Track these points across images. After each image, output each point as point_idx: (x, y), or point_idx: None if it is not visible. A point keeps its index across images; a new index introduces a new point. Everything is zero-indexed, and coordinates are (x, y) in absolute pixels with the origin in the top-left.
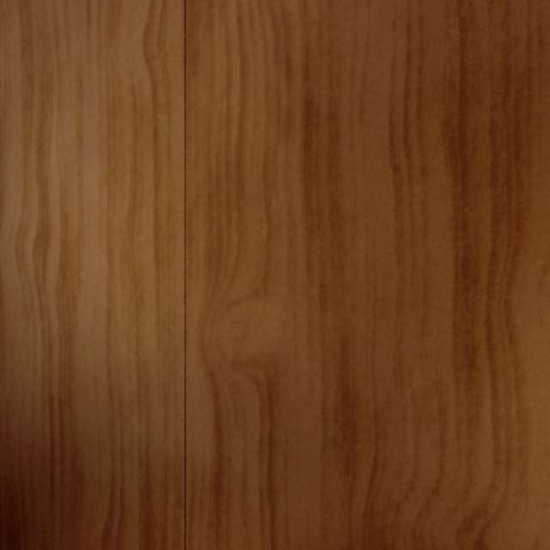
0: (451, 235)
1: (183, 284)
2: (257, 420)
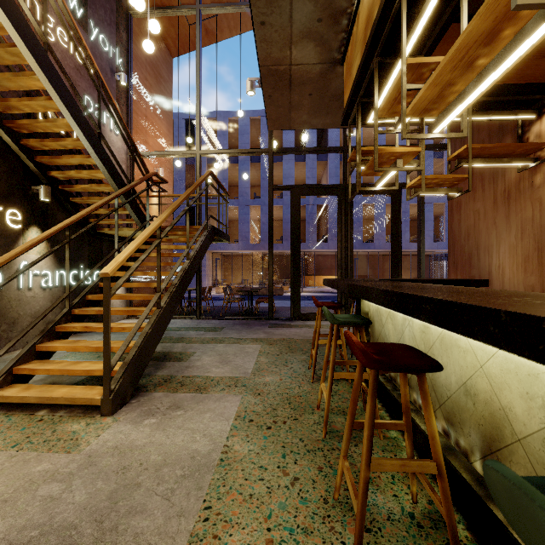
0: None
1: (520, 274)
2: None
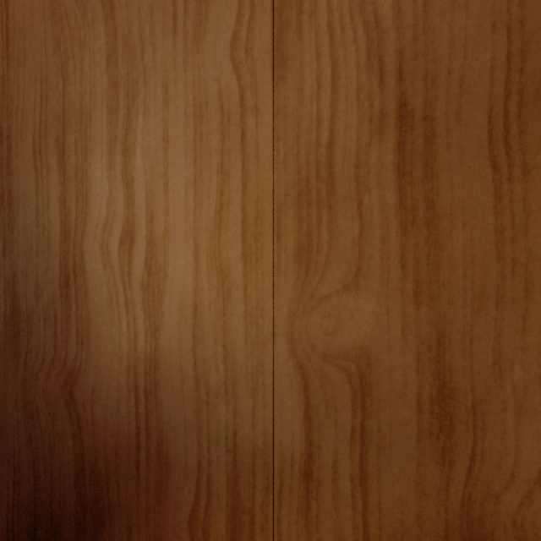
0: None
1: (271, 279)
2: (348, 411)
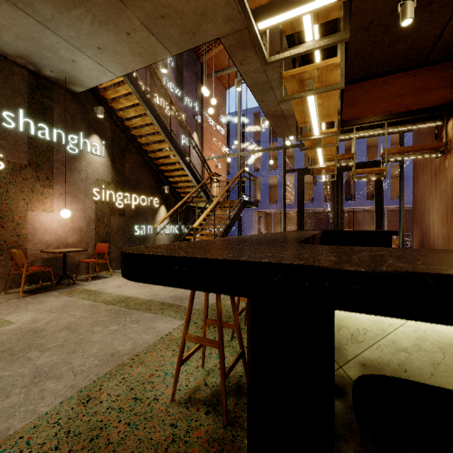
0: (452, 223)
1: (440, 227)
2: (444, 241)
